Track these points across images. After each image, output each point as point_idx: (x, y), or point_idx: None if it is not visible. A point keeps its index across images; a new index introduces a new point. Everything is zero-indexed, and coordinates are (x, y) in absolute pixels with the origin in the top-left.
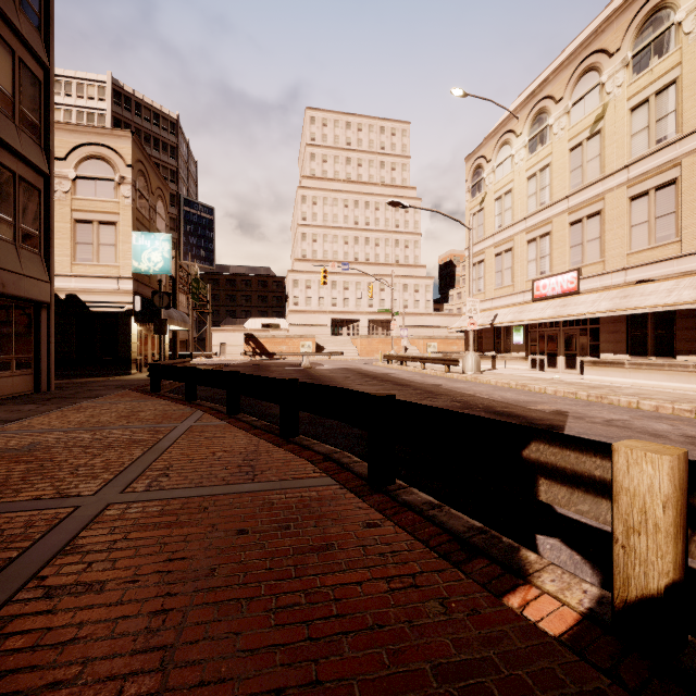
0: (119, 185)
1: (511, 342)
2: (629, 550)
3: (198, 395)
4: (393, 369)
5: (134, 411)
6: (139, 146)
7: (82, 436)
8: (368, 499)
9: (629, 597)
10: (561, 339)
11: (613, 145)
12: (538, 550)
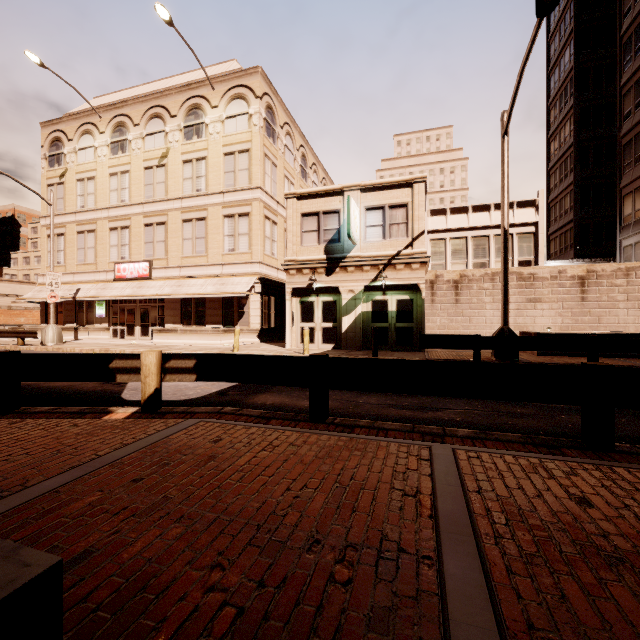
0: None
1: (95, 314)
2: (146, 383)
3: None
4: None
5: None
6: None
7: None
8: (3, 417)
9: (146, 398)
10: (138, 313)
11: (173, 179)
12: None
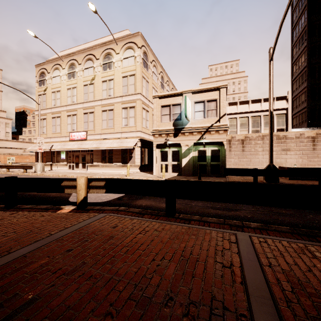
0: None
1: (60, 157)
2: (79, 194)
3: None
4: None
5: None
6: None
7: None
8: (8, 210)
9: (79, 202)
10: (81, 157)
11: (97, 90)
12: None
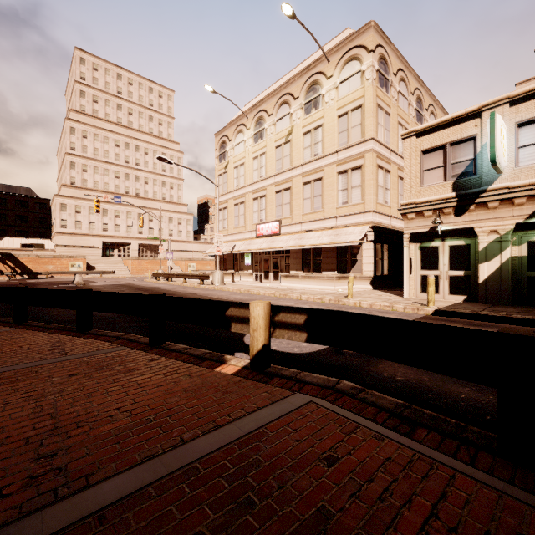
0: None
1: (244, 263)
2: (254, 338)
3: None
4: (161, 283)
5: None
6: None
7: None
8: (150, 351)
9: (254, 354)
10: (271, 262)
11: (296, 151)
12: None
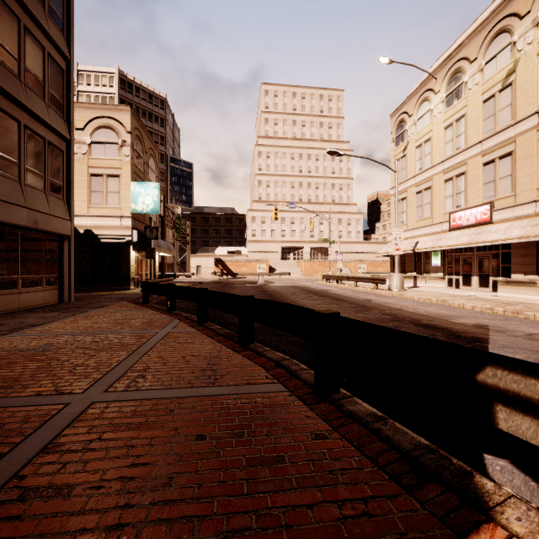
0: (121, 147)
1: (430, 264)
2: None
3: (177, 306)
4: (330, 286)
5: (127, 319)
6: (136, 117)
7: (84, 339)
8: (315, 408)
9: None
10: (475, 262)
11: (524, 94)
12: (487, 471)
